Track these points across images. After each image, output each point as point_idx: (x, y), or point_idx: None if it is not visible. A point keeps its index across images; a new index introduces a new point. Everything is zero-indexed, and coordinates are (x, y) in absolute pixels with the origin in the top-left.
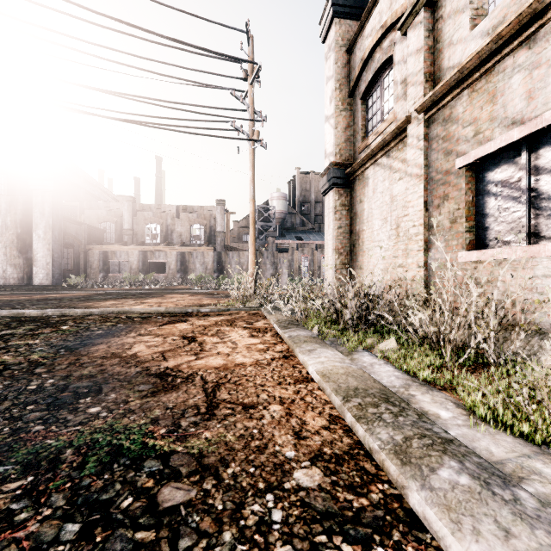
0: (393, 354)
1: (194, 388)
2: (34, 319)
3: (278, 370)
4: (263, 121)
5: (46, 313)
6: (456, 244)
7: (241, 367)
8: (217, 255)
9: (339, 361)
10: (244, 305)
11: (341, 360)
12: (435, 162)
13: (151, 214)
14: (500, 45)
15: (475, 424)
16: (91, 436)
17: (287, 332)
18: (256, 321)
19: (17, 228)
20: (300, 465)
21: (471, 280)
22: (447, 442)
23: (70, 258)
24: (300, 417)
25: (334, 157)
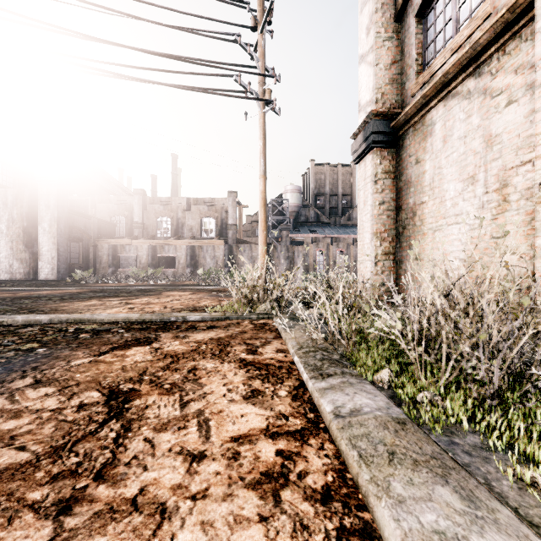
0: None
1: None
2: None
3: None
4: (275, 77)
5: None
6: None
7: None
8: (228, 248)
9: None
10: (250, 310)
11: None
12: None
13: (162, 207)
14: None
15: None
16: None
17: (325, 393)
18: (263, 344)
19: (23, 221)
20: None
21: None
22: None
23: (78, 253)
24: None
25: (374, 104)
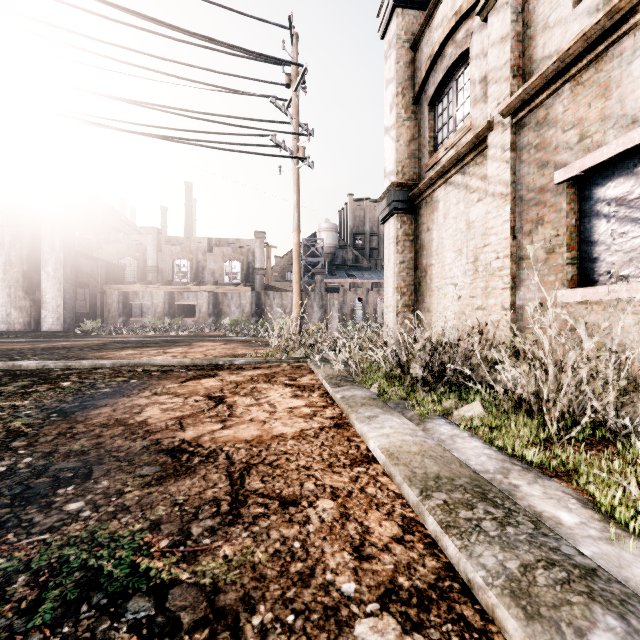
0: (481, 423)
1: (215, 472)
2: (31, 373)
3: (329, 445)
4: (309, 135)
5: (48, 366)
6: (554, 280)
7: (280, 440)
8: (256, 296)
9: (410, 433)
10: (287, 355)
11: (412, 431)
12: (525, 177)
13: (179, 249)
14: (616, 21)
15: (618, 538)
16: (60, 551)
17: (339, 392)
18: (300, 376)
19: (23, 265)
20: (365, 610)
21: (585, 326)
22: (589, 575)
23: (84, 300)
24: (360, 521)
25: (395, 176)
